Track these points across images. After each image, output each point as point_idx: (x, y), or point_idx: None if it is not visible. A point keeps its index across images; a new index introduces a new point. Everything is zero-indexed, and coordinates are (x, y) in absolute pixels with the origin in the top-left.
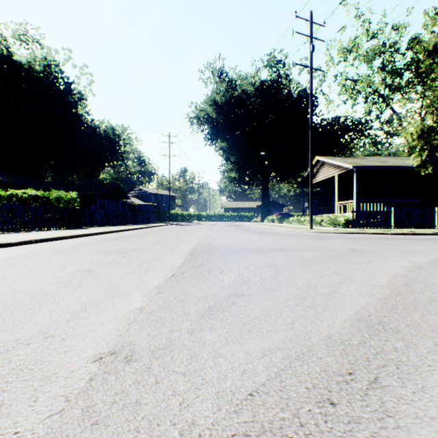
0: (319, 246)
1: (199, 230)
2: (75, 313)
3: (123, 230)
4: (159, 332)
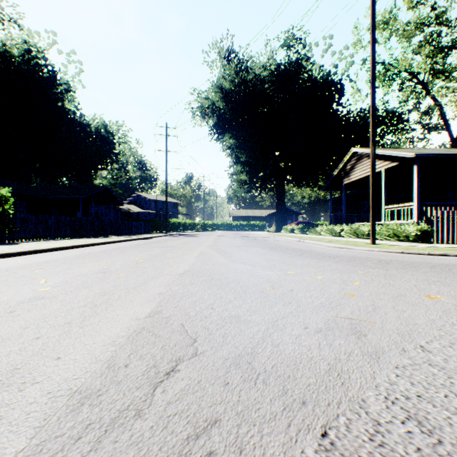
0: None
1: (194, 247)
2: None
3: (69, 247)
4: None
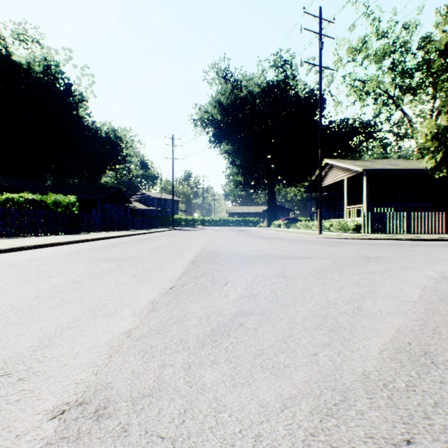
0: (332, 253)
1: (203, 236)
2: (47, 338)
3: (124, 235)
4: (147, 368)
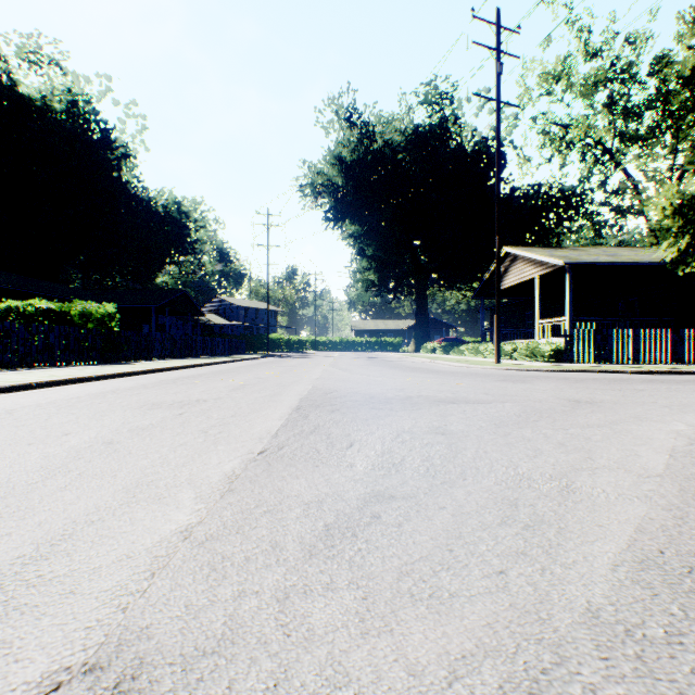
0: (518, 394)
1: (315, 367)
2: (47, 543)
3: (190, 366)
4: (213, 598)
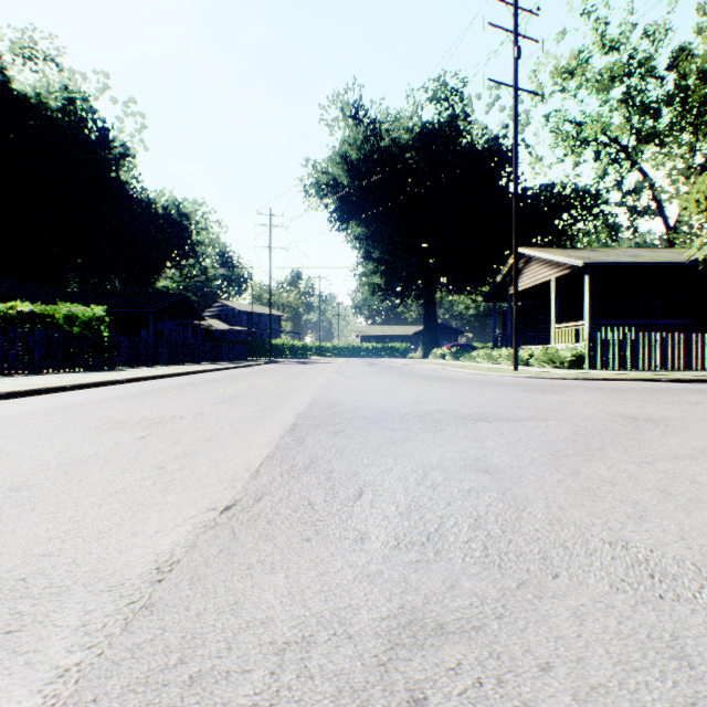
0: (557, 409)
1: (318, 374)
2: None
3: (183, 373)
4: None
